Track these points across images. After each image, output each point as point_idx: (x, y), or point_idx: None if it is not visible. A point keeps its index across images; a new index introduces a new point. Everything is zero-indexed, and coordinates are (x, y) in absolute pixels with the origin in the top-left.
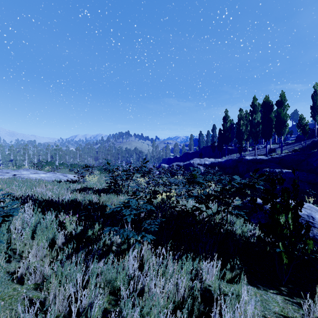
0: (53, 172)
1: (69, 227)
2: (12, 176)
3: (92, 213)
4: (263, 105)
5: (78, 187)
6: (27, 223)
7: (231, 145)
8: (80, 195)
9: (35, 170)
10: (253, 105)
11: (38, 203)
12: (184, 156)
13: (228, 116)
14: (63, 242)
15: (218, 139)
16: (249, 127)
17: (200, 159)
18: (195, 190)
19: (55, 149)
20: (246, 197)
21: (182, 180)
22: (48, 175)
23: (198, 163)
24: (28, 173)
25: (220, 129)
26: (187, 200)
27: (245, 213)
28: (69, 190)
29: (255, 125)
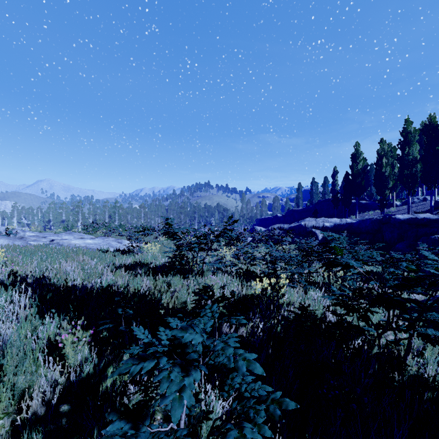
0: (106, 237)
1: (72, 357)
2: (49, 242)
3: (130, 319)
4: (425, 131)
5: (129, 261)
6: (0, 341)
7: (365, 198)
8: (125, 275)
9: (80, 233)
10: (405, 131)
11: (37, 295)
12: (288, 215)
13: (361, 152)
14: (48, 400)
15: (343, 188)
16: (398, 168)
17: (316, 219)
18: (314, 269)
19: (114, 206)
20: (416, 287)
21: (295, 254)
22: (96, 241)
23: (313, 225)
24: (70, 238)
25: (347, 174)
26: (308, 292)
27: (434, 327)
28: (110, 266)
29: (408, 165)
